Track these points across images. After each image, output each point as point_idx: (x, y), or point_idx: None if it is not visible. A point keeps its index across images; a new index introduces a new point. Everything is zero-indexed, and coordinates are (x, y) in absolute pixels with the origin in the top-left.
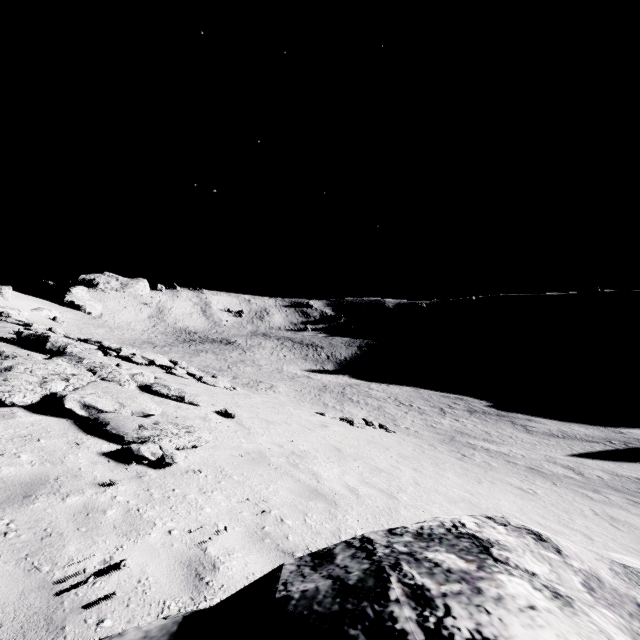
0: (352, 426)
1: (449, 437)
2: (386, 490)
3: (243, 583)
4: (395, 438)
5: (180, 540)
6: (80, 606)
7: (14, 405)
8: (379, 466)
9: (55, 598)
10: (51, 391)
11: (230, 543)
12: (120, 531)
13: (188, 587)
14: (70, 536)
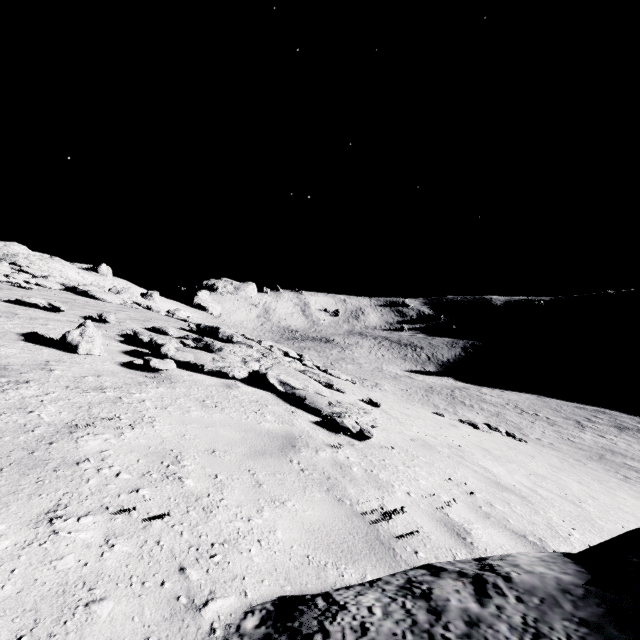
0: (477, 430)
1: (596, 454)
2: (565, 497)
3: (501, 551)
4: (530, 447)
5: (421, 502)
6: (392, 536)
7: (234, 378)
8: (538, 472)
9: (371, 525)
10: (251, 369)
11: (463, 514)
12: (373, 485)
13: (459, 543)
14: (343, 481)
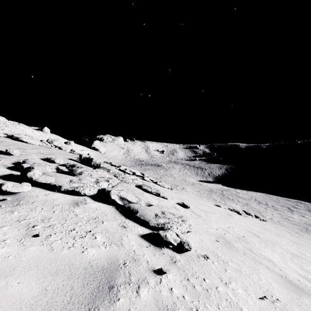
0: (240, 215)
1: (304, 227)
2: None
3: None
4: (270, 225)
5: None
6: None
7: (85, 195)
8: (292, 251)
9: None
10: (101, 187)
11: None
12: None
13: None
14: None
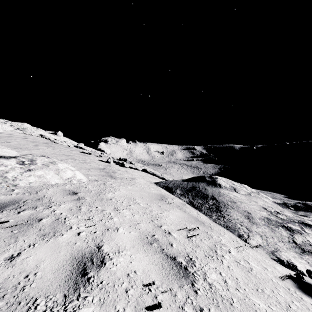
0: None
1: None
2: None
3: None
4: None
5: None
6: None
7: (139, 170)
8: None
9: None
10: (142, 168)
11: None
12: None
13: None
14: None
